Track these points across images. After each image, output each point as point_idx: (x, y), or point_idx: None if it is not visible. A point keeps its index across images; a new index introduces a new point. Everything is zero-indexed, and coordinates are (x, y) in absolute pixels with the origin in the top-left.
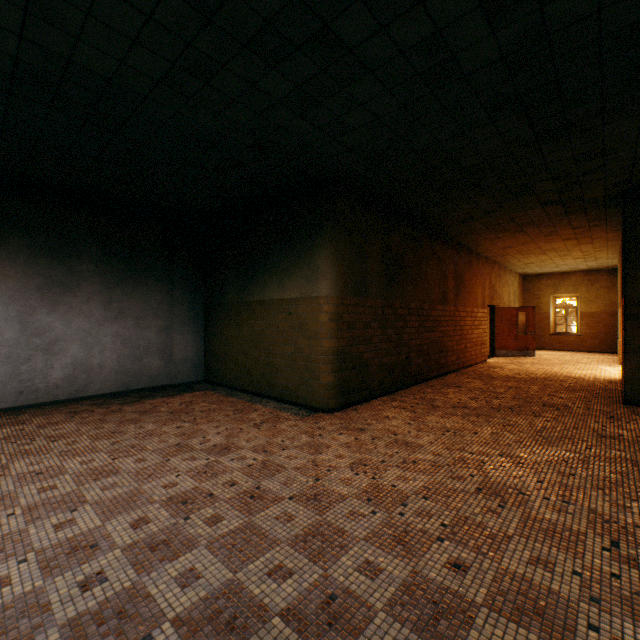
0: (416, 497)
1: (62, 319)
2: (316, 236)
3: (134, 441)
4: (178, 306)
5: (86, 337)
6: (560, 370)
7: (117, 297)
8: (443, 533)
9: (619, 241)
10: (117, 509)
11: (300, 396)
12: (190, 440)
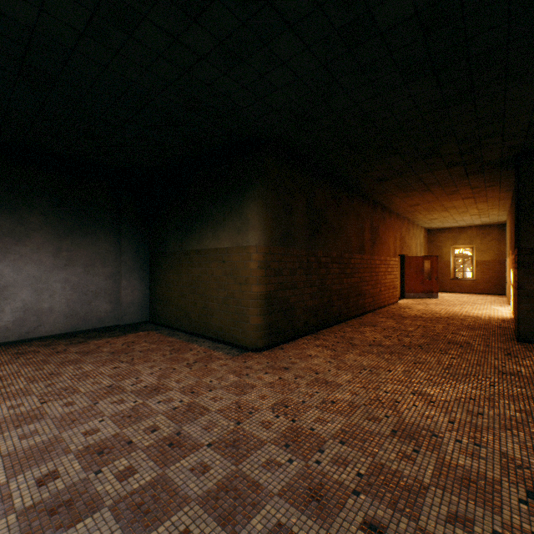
0: (333, 442)
1: (12, 266)
2: (246, 191)
3: (69, 383)
4: (125, 255)
5: (36, 283)
6: (460, 310)
7: (66, 246)
8: (359, 485)
9: (509, 200)
10: (28, 462)
11: (232, 336)
12: (123, 381)
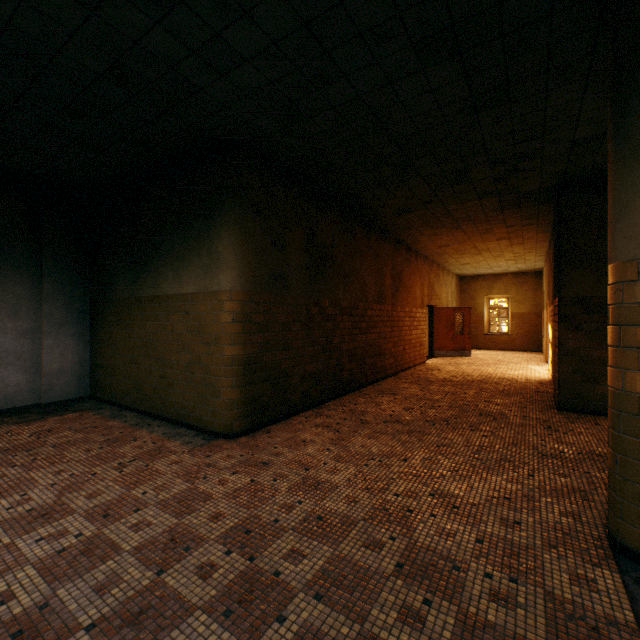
0: (305, 596)
1: None
2: (216, 214)
3: None
4: (50, 303)
5: None
6: (494, 371)
7: None
8: None
9: (547, 243)
10: None
11: (198, 417)
12: None
